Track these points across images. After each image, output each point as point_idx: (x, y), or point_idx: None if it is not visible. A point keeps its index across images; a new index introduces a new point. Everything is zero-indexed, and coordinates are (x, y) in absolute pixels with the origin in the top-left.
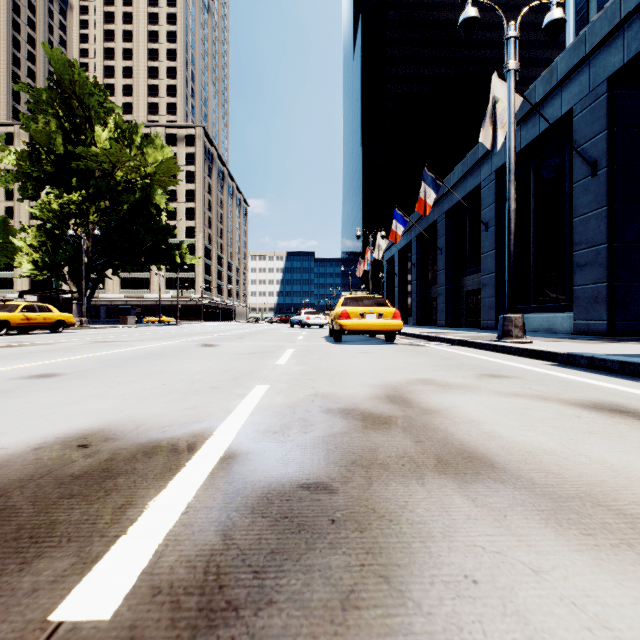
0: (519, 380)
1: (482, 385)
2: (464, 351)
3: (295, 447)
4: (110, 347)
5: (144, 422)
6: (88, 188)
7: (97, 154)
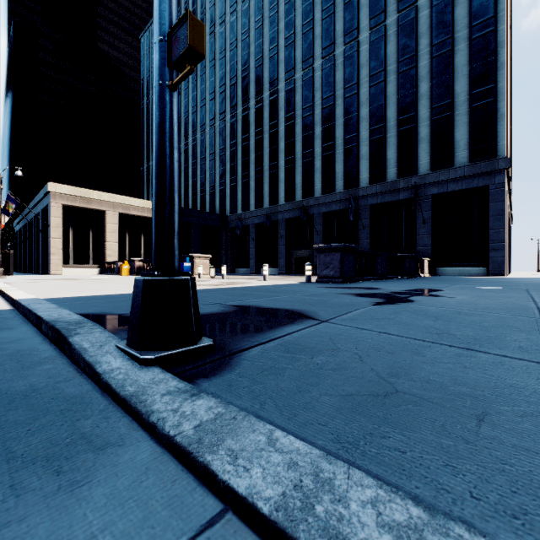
0: None
1: None
2: None
3: None
4: None
5: None
6: None
7: None
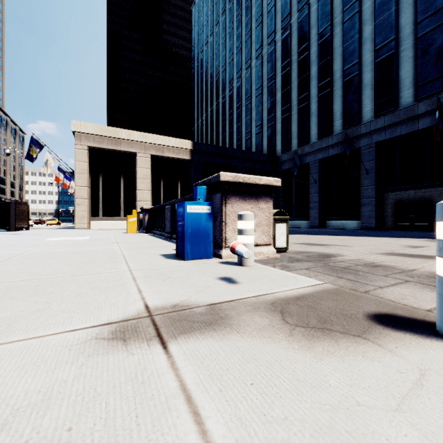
0: None
1: None
2: None
3: None
4: None
5: None
6: None
7: None
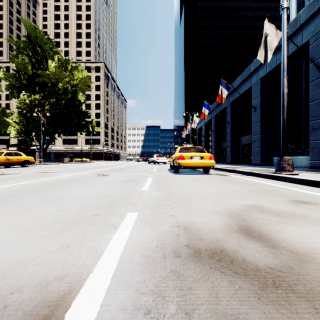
0: None
1: (306, 213)
2: (256, 179)
3: None
4: (45, 176)
5: None
6: (44, 92)
7: (48, 74)
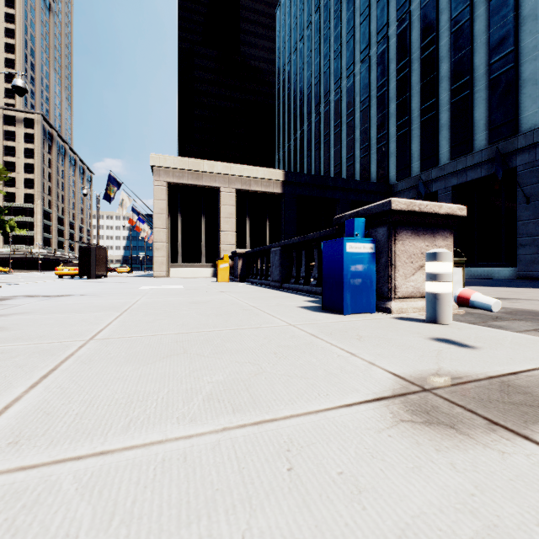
0: None
1: None
2: None
3: None
4: None
5: None
6: None
7: None
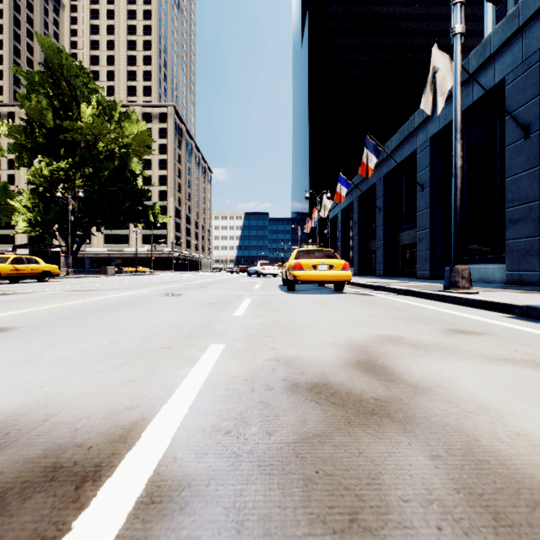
0: (493, 338)
1: (458, 345)
2: (413, 301)
3: (255, 470)
4: (81, 296)
5: (59, 409)
6: (74, 157)
7: (81, 127)
